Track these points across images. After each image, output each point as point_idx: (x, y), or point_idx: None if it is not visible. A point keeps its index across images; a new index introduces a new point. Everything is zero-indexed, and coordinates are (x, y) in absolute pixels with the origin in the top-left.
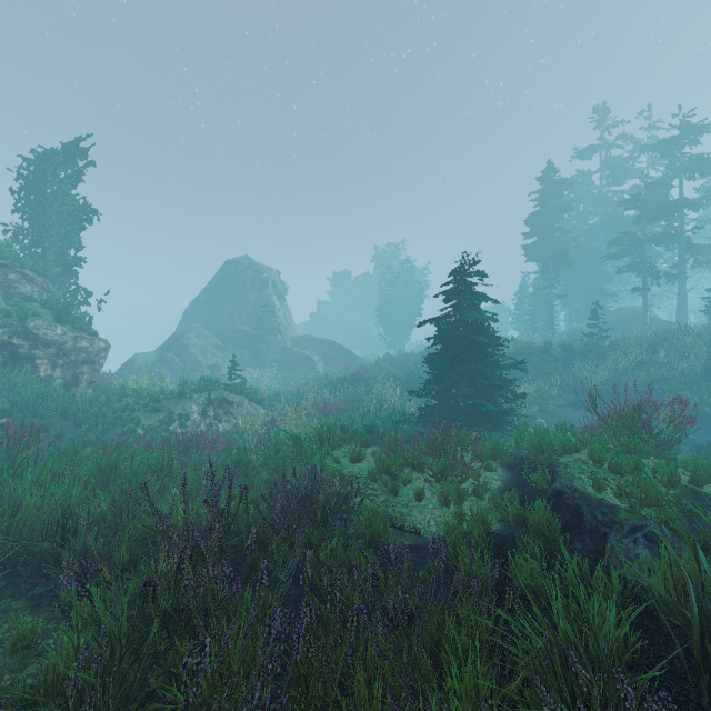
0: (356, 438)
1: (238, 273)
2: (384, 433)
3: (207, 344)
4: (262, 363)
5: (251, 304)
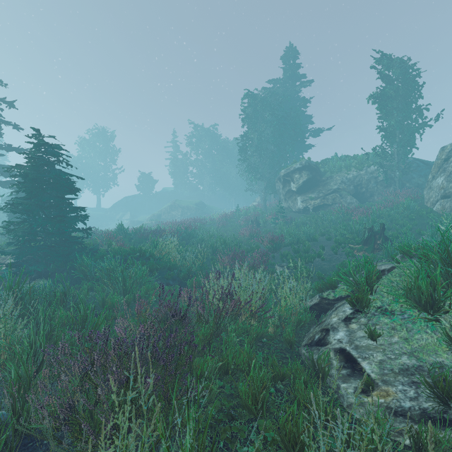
0: (139, 249)
1: None
2: (120, 250)
3: None
4: None
5: None
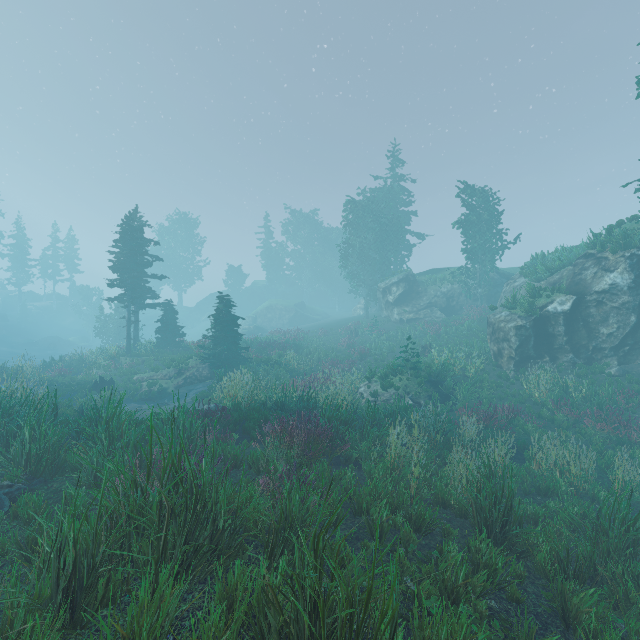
0: (271, 359)
1: None
2: (261, 359)
3: None
4: None
5: None
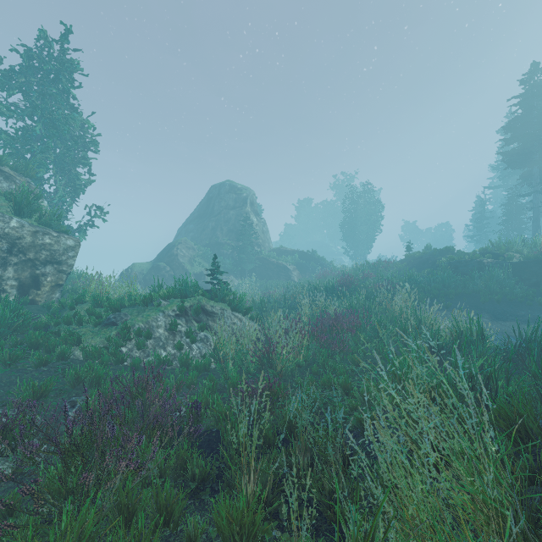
0: None
1: (221, 195)
2: None
3: (194, 255)
4: (242, 272)
5: (232, 221)
